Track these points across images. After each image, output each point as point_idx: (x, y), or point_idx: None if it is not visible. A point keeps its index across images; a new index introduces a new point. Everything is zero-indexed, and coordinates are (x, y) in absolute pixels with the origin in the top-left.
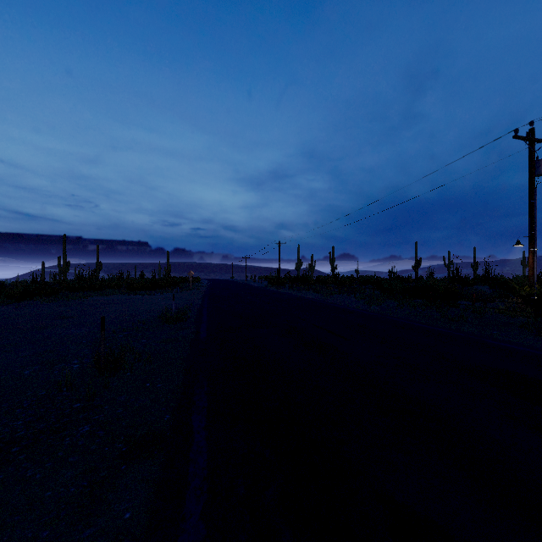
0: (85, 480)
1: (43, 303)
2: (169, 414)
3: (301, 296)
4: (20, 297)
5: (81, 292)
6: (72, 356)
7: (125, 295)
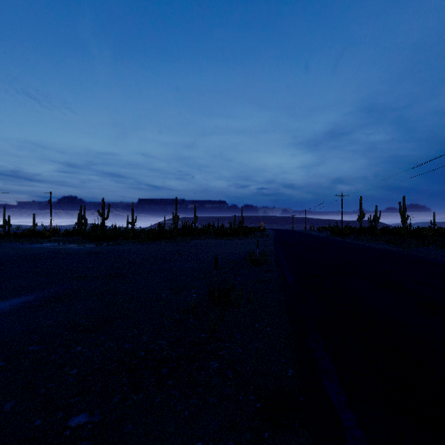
0: (231, 439)
1: (165, 243)
2: (291, 368)
3: (373, 247)
4: (153, 239)
5: (186, 237)
6: (190, 285)
7: (214, 240)
